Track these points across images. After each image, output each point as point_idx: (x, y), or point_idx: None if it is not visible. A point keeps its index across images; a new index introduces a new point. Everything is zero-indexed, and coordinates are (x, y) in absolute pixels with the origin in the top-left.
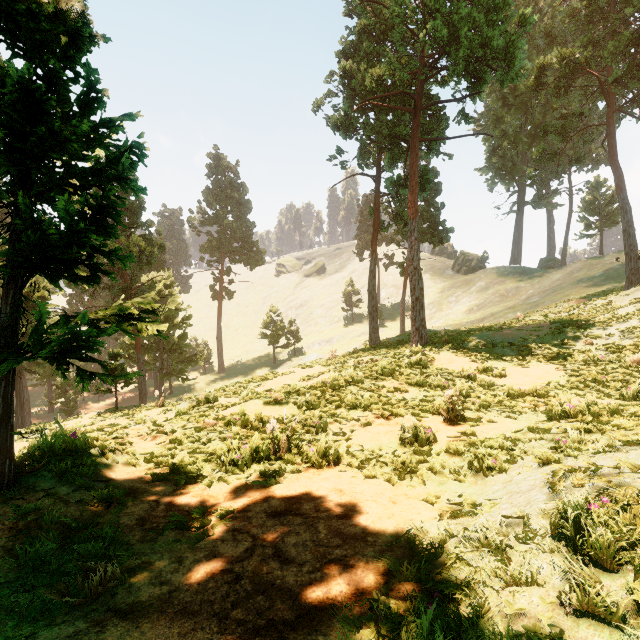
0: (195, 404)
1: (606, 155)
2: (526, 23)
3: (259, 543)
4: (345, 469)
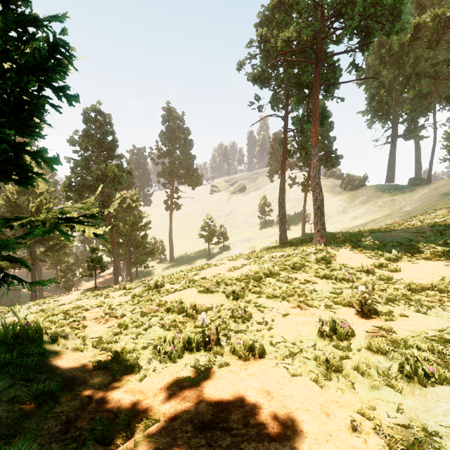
0: (147, 289)
1: None
2: None
3: None
4: (270, 363)
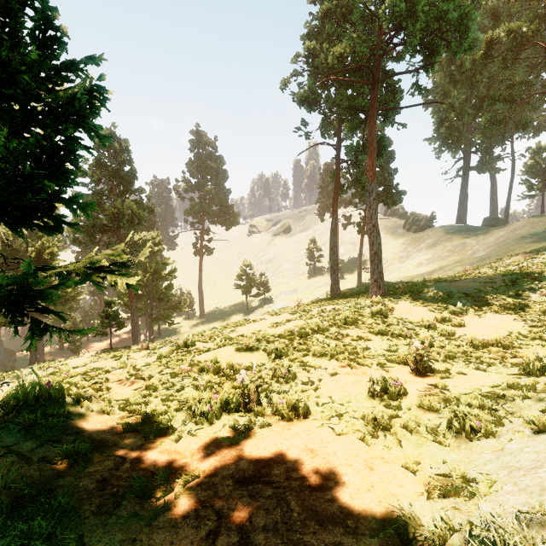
0: (175, 348)
1: None
2: None
3: (223, 524)
4: (315, 423)
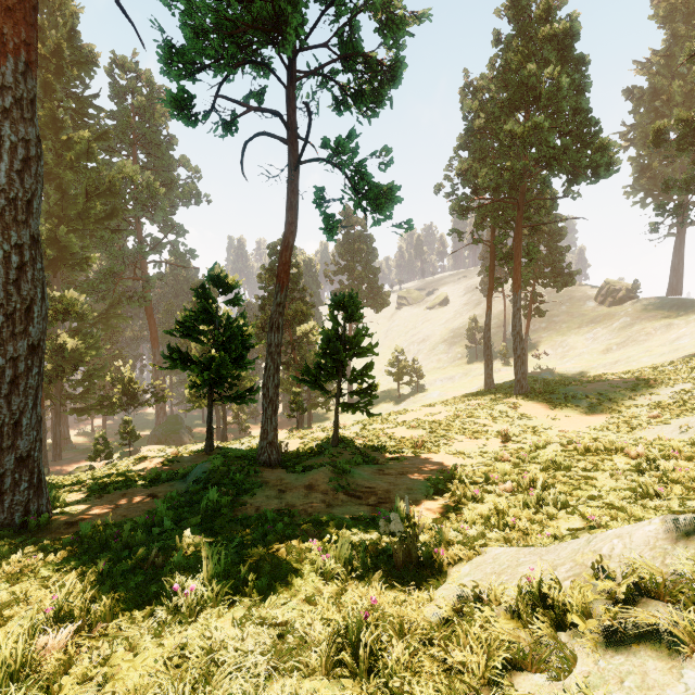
0: (363, 427)
1: None
2: (605, 147)
3: (416, 463)
4: (446, 455)
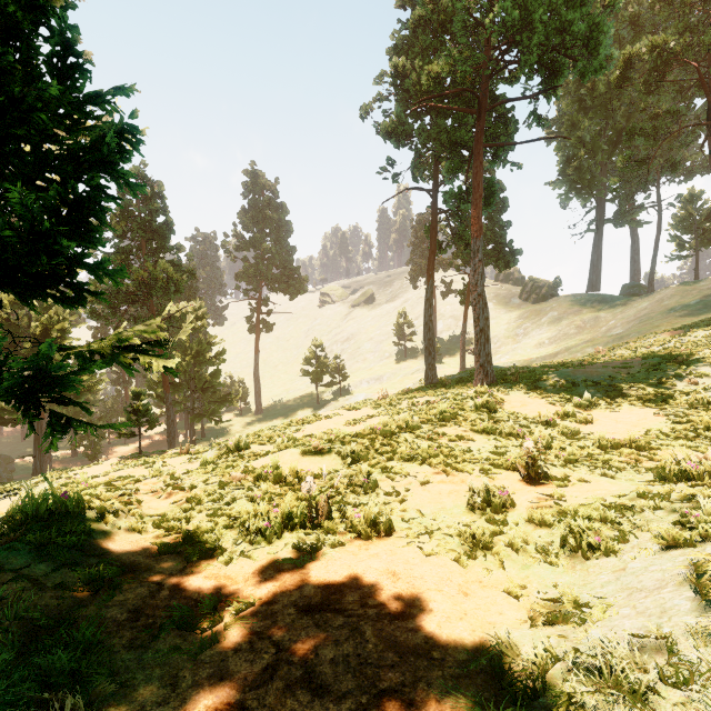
0: (224, 452)
1: (702, 163)
2: (614, 2)
3: (284, 657)
4: (400, 542)
